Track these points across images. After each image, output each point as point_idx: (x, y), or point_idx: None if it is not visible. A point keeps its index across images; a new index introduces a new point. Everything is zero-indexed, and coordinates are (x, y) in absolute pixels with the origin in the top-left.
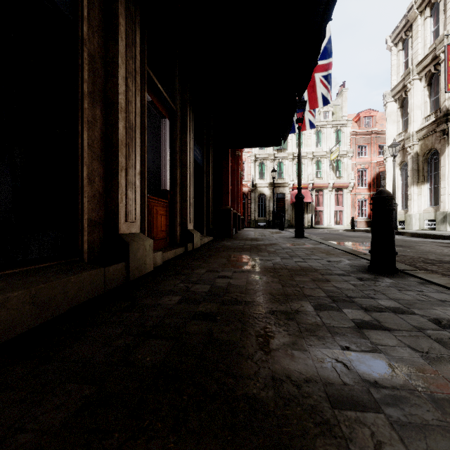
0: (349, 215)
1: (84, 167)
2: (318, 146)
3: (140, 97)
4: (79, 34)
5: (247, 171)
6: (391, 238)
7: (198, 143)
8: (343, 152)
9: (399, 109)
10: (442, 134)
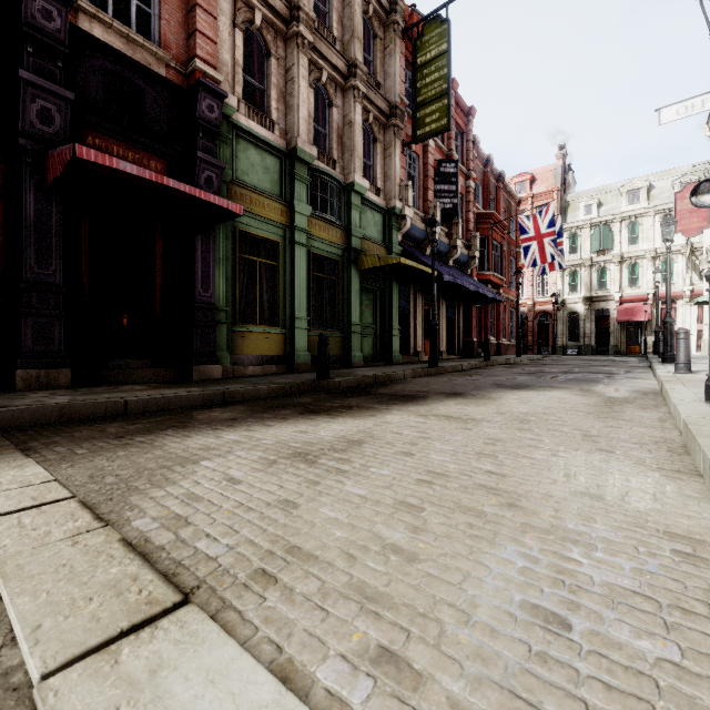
0: None
1: (411, 337)
2: None
3: (421, 312)
4: (410, 311)
5: (552, 285)
6: (487, 352)
7: (452, 305)
8: None
9: None
10: None
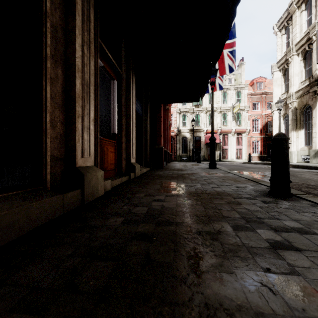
0: (246, 152)
1: (47, 114)
2: (224, 103)
3: (94, 62)
4: (43, 8)
5: (174, 121)
6: (287, 170)
7: (139, 99)
8: (242, 107)
9: (283, 76)
10: (314, 94)
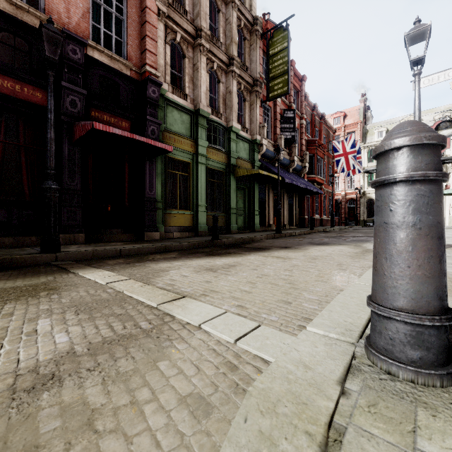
0: None
1: (266, 215)
2: None
3: (273, 200)
4: (266, 200)
5: (357, 182)
6: (312, 224)
7: (292, 196)
8: None
9: None
10: None
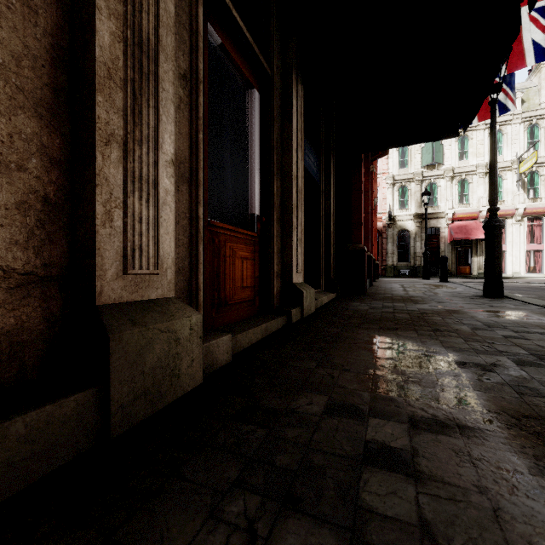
0: None
1: None
2: None
3: (187, 16)
4: None
5: (382, 200)
6: None
7: (312, 147)
8: (543, 159)
9: None
10: None
